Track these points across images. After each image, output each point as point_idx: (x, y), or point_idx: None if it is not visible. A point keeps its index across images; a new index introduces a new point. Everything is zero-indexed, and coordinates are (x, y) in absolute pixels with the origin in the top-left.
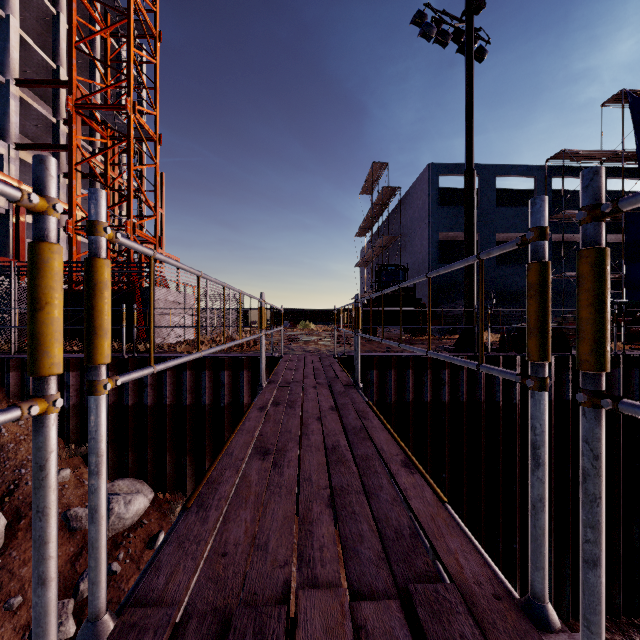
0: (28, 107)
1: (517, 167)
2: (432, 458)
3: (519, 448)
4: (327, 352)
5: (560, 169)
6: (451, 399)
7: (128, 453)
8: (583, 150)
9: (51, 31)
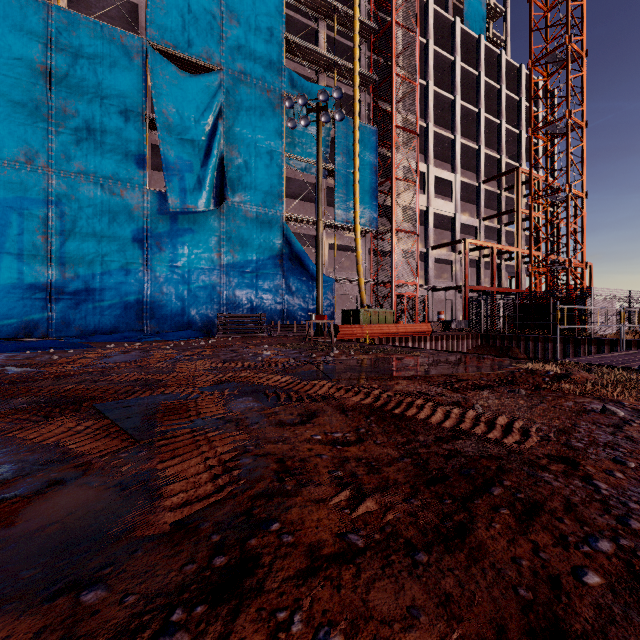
0: (486, 191)
1: None
2: None
3: None
4: None
5: None
6: None
7: None
8: None
9: (494, 133)
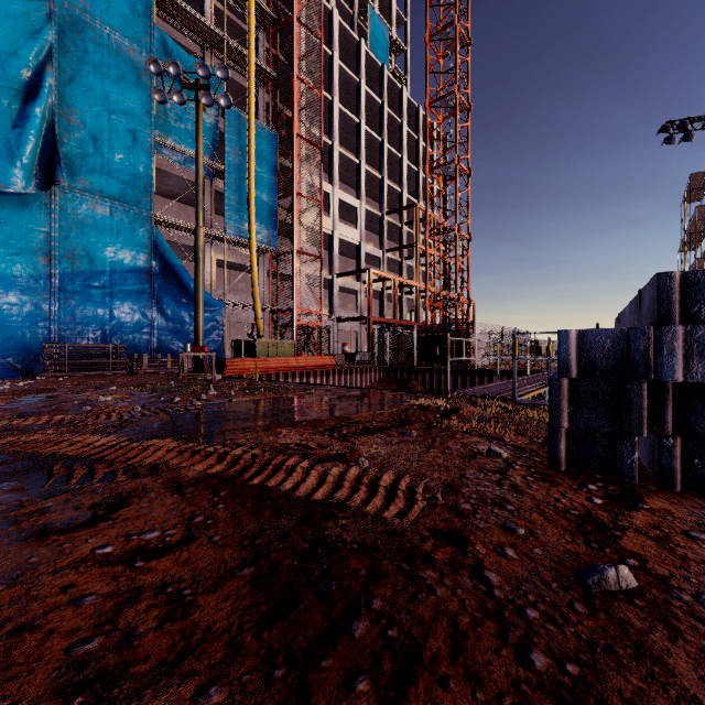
0: (389, 223)
1: None
2: None
3: None
4: None
5: None
6: None
7: None
8: None
9: (397, 167)
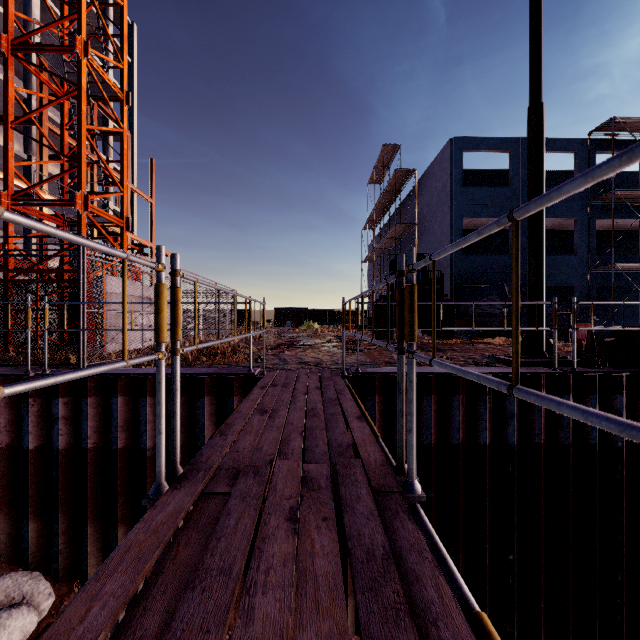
0: None
1: (555, 141)
2: (491, 529)
3: (624, 514)
4: (332, 364)
5: (606, 143)
6: (520, 439)
7: (28, 522)
8: (637, 118)
9: None
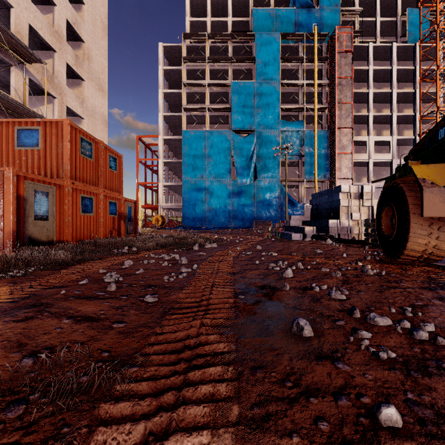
0: None
1: None
2: None
3: None
4: None
5: None
6: None
7: None
8: None
9: None
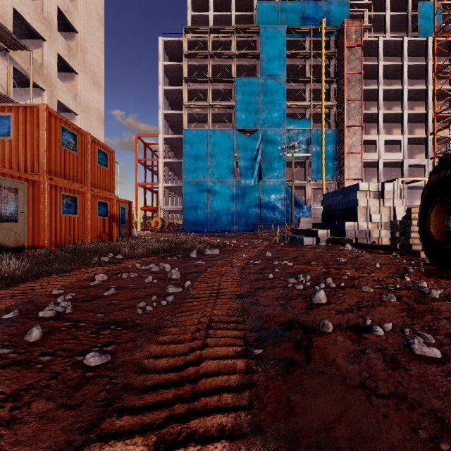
0: (437, 138)
1: None
2: None
3: None
4: None
5: None
6: None
7: None
8: None
9: None
